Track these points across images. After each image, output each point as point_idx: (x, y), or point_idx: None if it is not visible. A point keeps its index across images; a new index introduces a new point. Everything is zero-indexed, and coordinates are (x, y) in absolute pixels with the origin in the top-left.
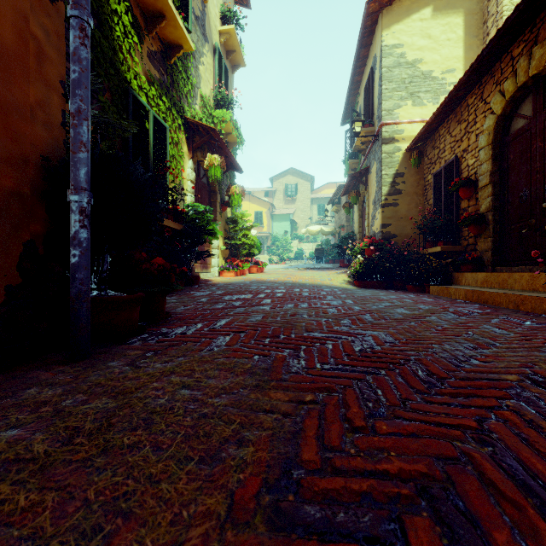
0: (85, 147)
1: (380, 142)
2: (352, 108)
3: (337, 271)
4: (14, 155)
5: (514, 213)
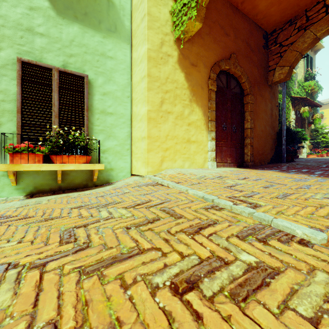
0: (285, 130)
1: None
2: None
3: None
4: (274, 133)
5: None
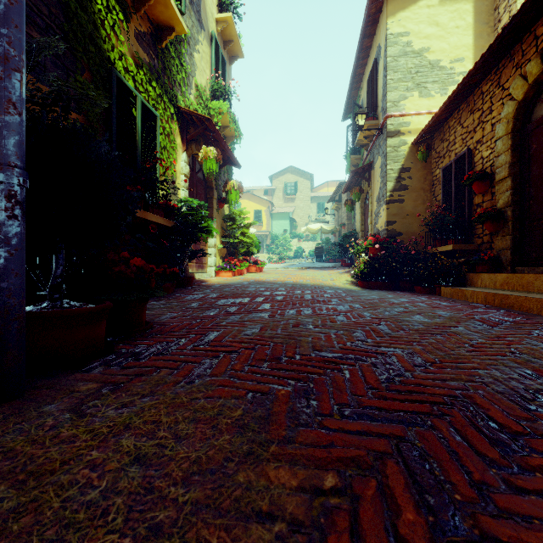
0: (15, 108)
1: (385, 136)
2: (354, 102)
3: (339, 271)
4: None
5: (537, 208)
